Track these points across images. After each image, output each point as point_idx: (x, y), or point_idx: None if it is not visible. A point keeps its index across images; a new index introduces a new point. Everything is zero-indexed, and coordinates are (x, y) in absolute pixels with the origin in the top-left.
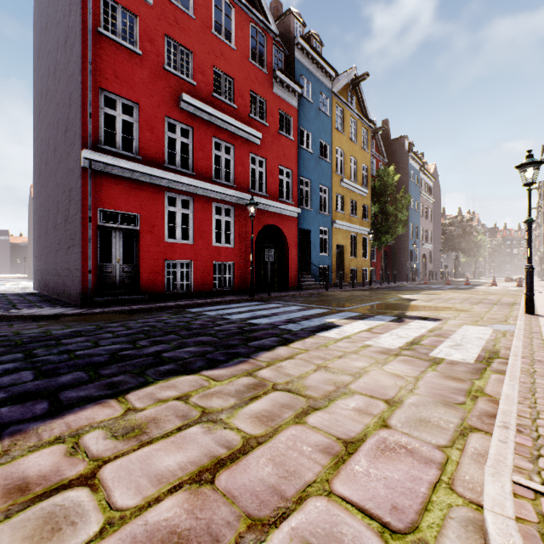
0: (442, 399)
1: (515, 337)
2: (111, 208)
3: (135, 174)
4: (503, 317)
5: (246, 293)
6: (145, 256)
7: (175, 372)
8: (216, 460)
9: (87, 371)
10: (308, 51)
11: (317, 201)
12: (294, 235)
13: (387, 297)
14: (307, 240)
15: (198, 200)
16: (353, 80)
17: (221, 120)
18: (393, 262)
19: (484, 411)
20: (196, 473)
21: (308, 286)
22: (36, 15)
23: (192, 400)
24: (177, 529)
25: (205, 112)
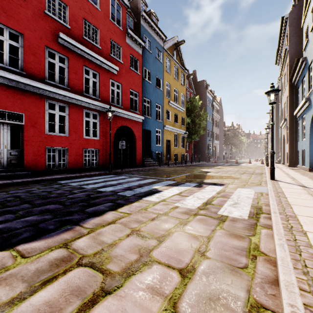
0: (229, 263)
1: (270, 196)
2: None
3: (20, 84)
4: (258, 182)
5: (108, 169)
6: (29, 143)
7: None
8: None
9: None
10: (149, 21)
11: (154, 113)
12: (140, 133)
13: (194, 171)
14: (148, 136)
15: (72, 106)
16: (176, 43)
17: (89, 55)
18: (199, 150)
19: (264, 276)
20: None
21: (149, 164)
22: None
23: None
24: None
25: (77, 48)
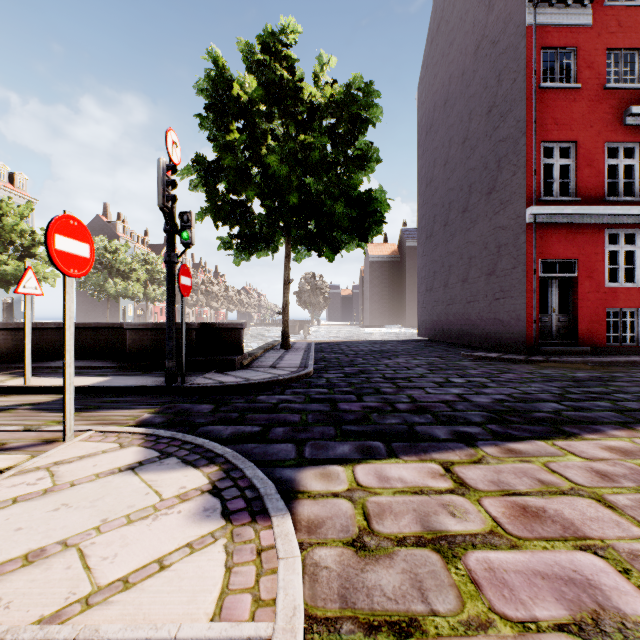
0: None
1: None
2: (550, 258)
3: (574, 218)
4: None
5: None
6: (583, 304)
7: None
8: None
9: None
10: None
11: None
12: None
13: None
14: None
15: None
16: None
17: None
18: None
19: None
20: None
21: None
22: (423, 97)
23: None
24: None
25: None
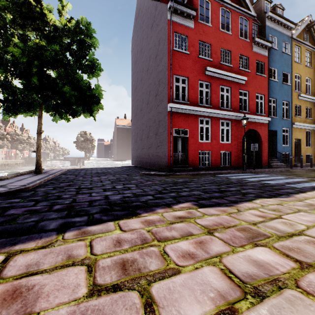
0: None
1: None
2: (178, 128)
3: (187, 111)
4: None
5: (237, 169)
6: (190, 149)
7: (259, 197)
8: None
9: (220, 193)
10: (275, 18)
11: (280, 112)
12: (265, 134)
13: None
14: (273, 136)
15: (213, 119)
16: (308, 24)
17: (224, 75)
18: None
19: None
20: None
21: (276, 166)
22: (133, 46)
23: (285, 206)
24: None
25: (216, 73)
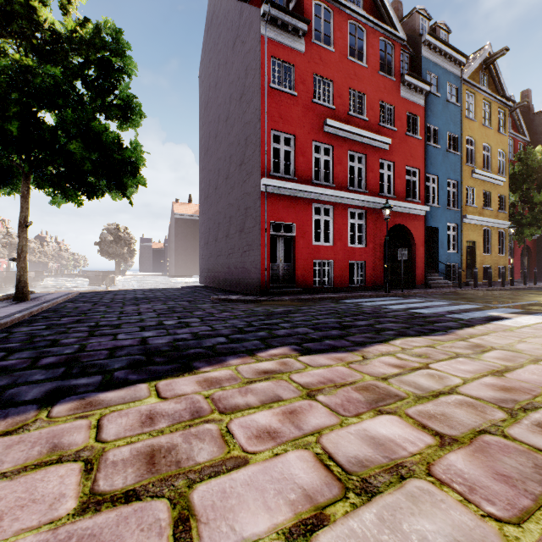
0: None
1: None
2: (278, 220)
3: (293, 192)
4: None
5: (376, 290)
6: (299, 257)
7: (402, 335)
8: (494, 370)
9: (340, 330)
10: (436, 45)
11: (444, 197)
12: (421, 233)
13: None
14: (433, 237)
15: (337, 207)
16: (486, 59)
17: (355, 134)
18: (538, 258)
19: None
20: (489, 372)
21: (437, 285)
22: (203, 76)
23: (438, 348)
24: (505, 385)
25: (342, 130)
